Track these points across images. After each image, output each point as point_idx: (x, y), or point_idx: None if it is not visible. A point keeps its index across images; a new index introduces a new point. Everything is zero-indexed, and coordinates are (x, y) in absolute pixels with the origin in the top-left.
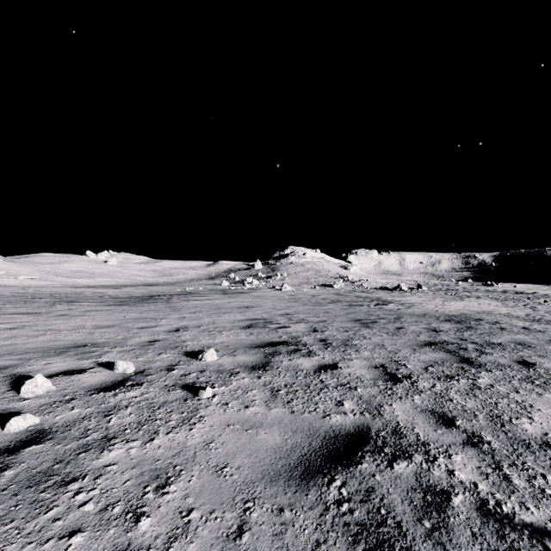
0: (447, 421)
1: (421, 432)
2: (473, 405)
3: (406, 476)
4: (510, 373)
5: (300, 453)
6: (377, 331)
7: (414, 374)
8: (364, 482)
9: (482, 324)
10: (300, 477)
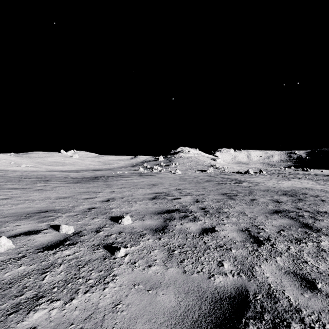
0: (309, 284)
1: (291, 296)
2: (325, 268)
3: None
4: None
5: (192, 318)
6: (238, 202)
7: (272, 237)
8: None
9: (308, 197)
10: None
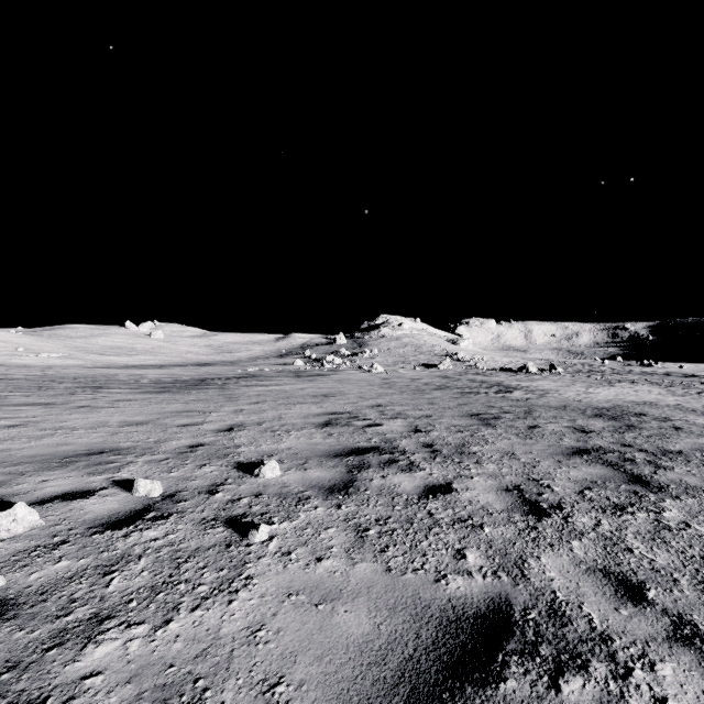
0: (632, 591)
1: (594, 613)
2: (666, 561)
3: None
4: None
5: (402, 654)
6: (503, 432)
7: (566, 503)
8: None
9: (647, 421)
10: None
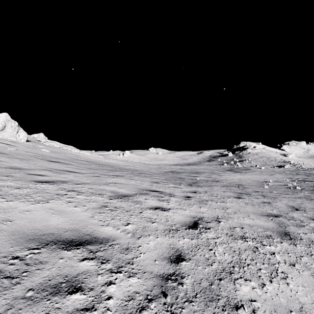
0: None
1: None
2: None
3: None
4: None
5: None
6: None
7: None
8: None
9: None
10: None
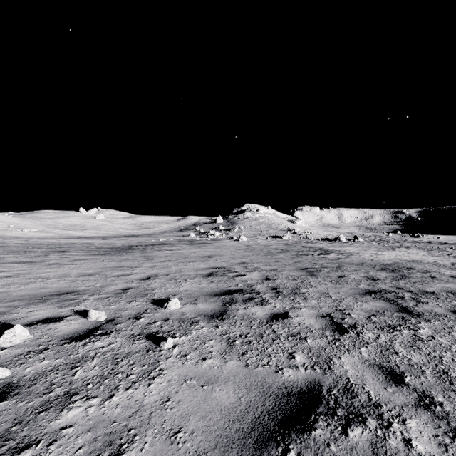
0: (395, 377)
1: (372, 391)
2: (418, 359)
3: (362, 446)
4: (448, 323)
5: (254, 415)
6: (322, 280)
7: (359, 324)
8: (319, 454)
9: (414, 272)
10: (254, 446)
